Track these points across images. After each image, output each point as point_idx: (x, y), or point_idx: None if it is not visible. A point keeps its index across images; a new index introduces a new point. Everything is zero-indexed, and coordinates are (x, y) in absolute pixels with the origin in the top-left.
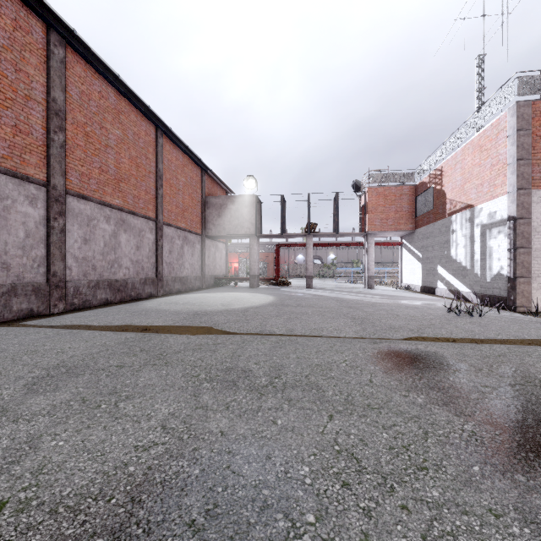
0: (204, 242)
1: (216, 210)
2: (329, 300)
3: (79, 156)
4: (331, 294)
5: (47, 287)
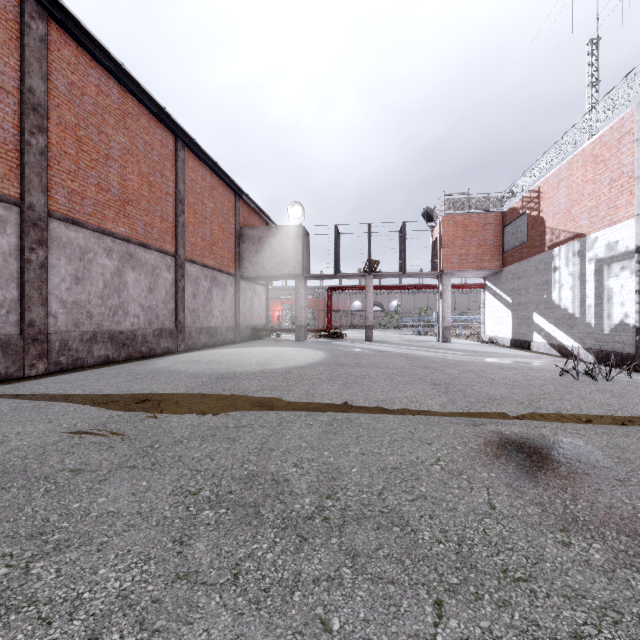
0: (238, 284)
1: (254, 245)
2: (396, 357)
3: (68, 168)
4: (398, 349)
5: (21, 341)
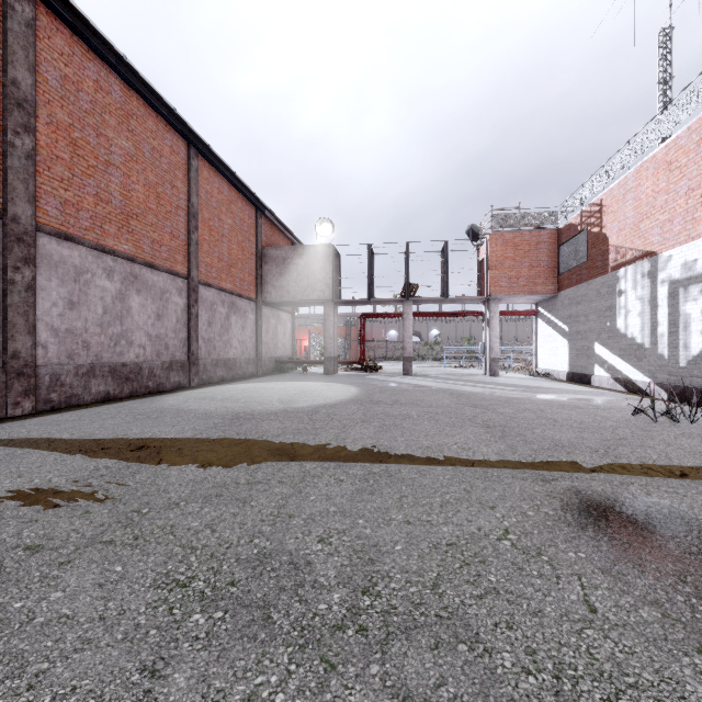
0: (260, 310)
1: (277, 267)
2: (439, 394)
3: (61, 175)
4: (441, 384)
5: (3, 376)
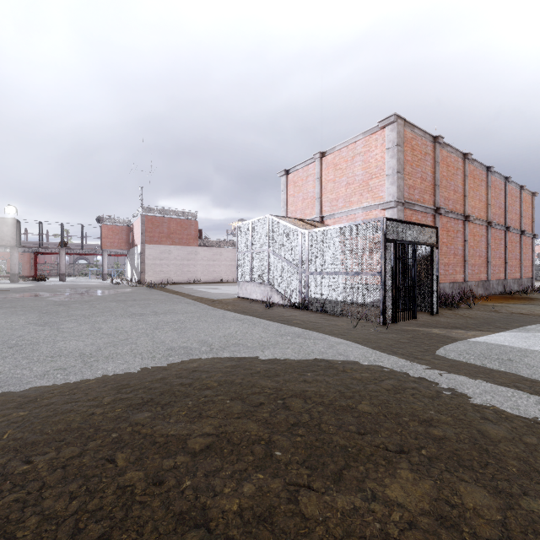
0: None
1: None
2: (68, 284)
3: None
4: (74, 283)
5: None
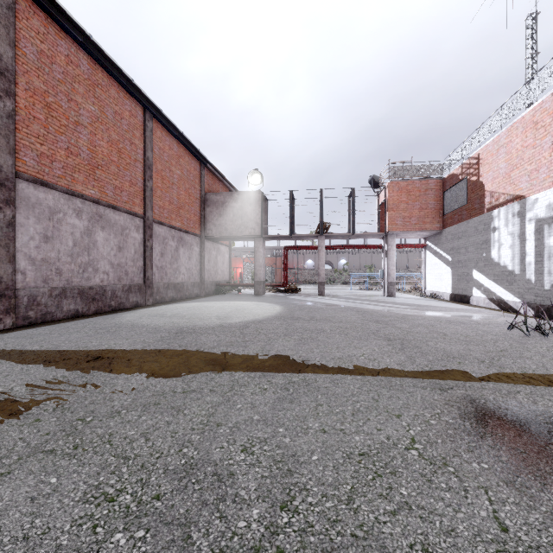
0: (203, 244)
1: (217, 209)
2: (347, 311)
3: (37, 132)
4: (348, 303)
5: None
